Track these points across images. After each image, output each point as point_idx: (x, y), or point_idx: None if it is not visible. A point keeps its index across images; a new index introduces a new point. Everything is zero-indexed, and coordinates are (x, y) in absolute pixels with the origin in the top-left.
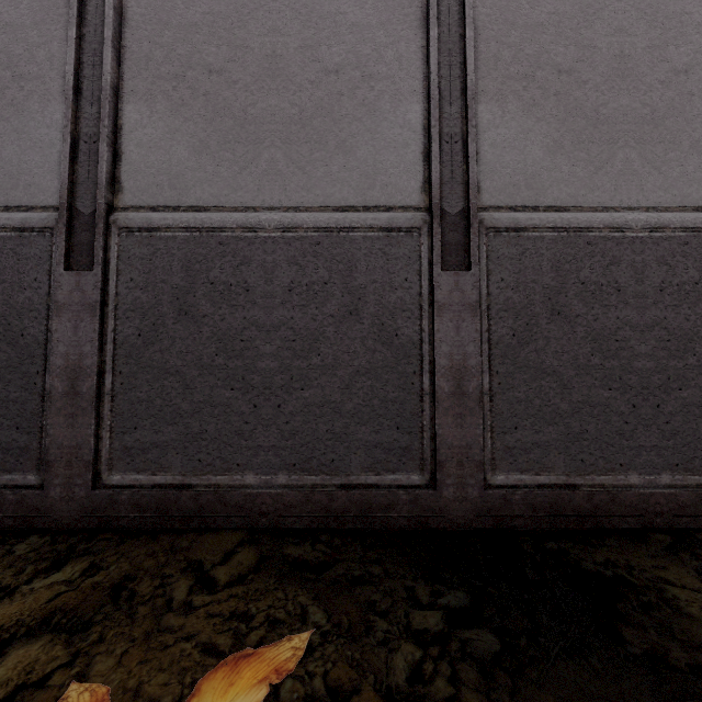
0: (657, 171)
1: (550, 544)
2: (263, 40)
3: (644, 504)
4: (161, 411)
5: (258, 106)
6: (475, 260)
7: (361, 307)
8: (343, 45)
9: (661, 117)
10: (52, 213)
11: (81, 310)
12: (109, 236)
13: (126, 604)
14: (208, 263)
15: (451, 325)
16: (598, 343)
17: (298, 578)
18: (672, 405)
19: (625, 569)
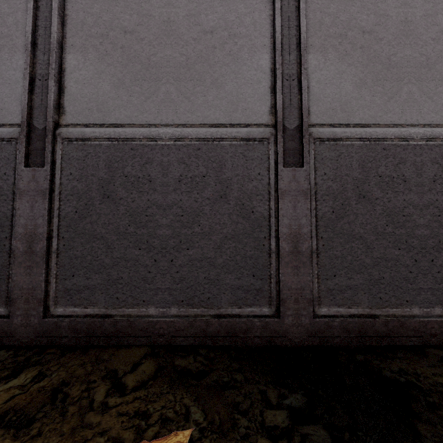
0: (430, 100)
1: (359, 357)
2: (161, 10)
3: (423, 328)
4: (91, 264)
5: (158, 56)
6: (306, 160)
7: (228, 193)
8: (216, 14)
9: (433, 63)
10: (16, 128)
11: (36, 195)
12: (55, 144)
13: (61, 404)
14: (123, 163)
15: (290, 205)
16: (391, 217)
17: (184, 384)
18: (442, 260)
19: (414, 376)
